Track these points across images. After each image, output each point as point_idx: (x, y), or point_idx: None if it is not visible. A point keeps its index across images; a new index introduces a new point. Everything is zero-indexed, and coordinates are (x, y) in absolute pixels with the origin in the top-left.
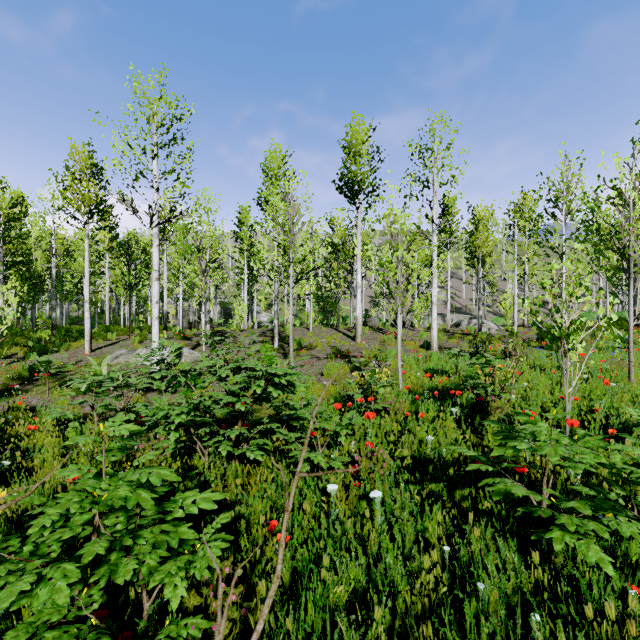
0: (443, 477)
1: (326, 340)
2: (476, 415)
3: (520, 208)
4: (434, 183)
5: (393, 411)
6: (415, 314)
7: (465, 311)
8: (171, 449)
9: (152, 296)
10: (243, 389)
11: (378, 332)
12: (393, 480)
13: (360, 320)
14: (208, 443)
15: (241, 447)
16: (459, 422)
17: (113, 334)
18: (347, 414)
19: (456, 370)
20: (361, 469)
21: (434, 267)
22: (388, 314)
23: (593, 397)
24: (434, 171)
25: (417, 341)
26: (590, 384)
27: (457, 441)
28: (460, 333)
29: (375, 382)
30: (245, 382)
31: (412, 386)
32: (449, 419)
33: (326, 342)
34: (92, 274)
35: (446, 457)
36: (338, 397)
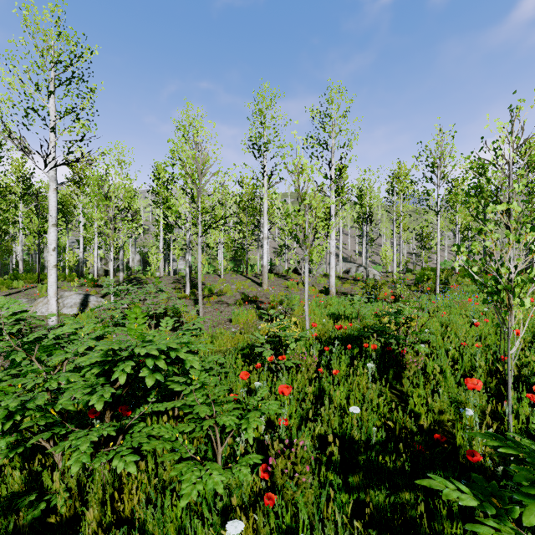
0: (379, 472)
1: (236, 286)
2: (390, 368)
3: (396, 176)
4: (332, 146)
5: (305, 368)
6: (313, 263)
7: (350, 260)
8: (2, 458)
9: (48, 243)
10: (114, 366)
11: (282, 278)
12: (317, 483)
13: (266, 268)
14: (57, 448)
15: (108, 449)
16: (372, 375)
17: (19, 282)
18: (255, 372)
19: (358, 316)
20: (276, 475)
21: (339, 217)
22: (296, 263)
23: (489, 342)
24: (332, 135)
25: (316, 286)
26: (480, 328)
27: (380, 407)
28: (351, 279)
29: (286, 337)
30: (102, 366)
31: (318, 333)
32: (365, 376)
33: (236, 288)
34: (5, 223)
35: (373, 433)
36: (246, 349)
